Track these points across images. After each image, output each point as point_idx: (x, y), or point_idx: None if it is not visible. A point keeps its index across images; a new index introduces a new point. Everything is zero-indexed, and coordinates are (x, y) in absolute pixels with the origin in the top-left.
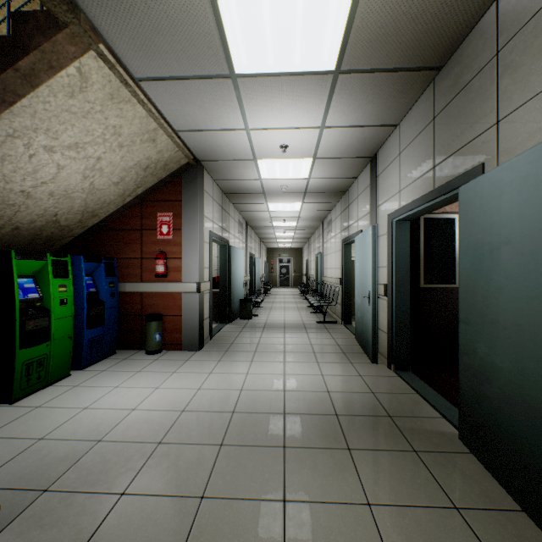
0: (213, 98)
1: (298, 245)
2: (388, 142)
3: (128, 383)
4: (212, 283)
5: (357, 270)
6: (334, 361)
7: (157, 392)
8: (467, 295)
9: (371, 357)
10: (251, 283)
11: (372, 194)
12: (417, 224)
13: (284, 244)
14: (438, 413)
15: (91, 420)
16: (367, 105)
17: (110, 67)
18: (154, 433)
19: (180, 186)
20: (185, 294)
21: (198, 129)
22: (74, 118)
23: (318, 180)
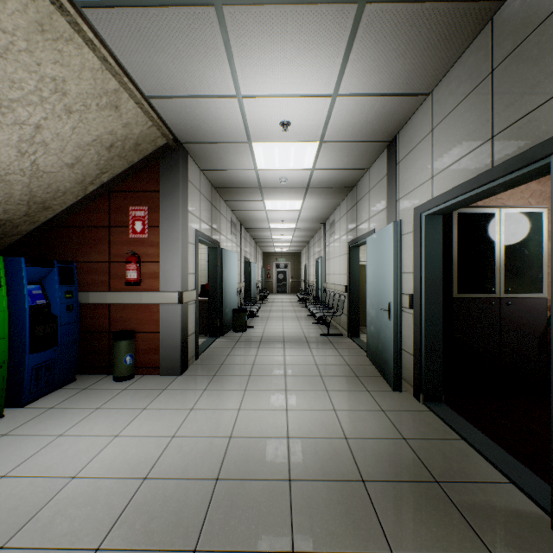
0: (192, 43)
1: (296, 249)
2: (413, 119)
3: (78, 428)
4: (201, 291)
5: (370, 276)
6: (346, 388)
7: (115, 444)
8: None
9: (392, 384)
10: (246, 290)
11: (390, 185)
12: (448, 221)
13: (281, 248)
14: (501, 475)
15: (3, 501)
16: (397, 60)
17: None
18: (93, 526)
19: (158, 174)
20: (164, 306)
21: (175, 94)
22: None
23: (323, 172)
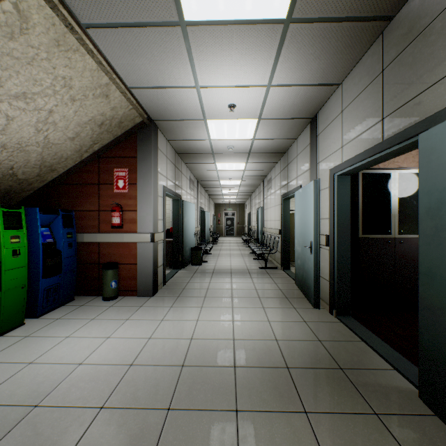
0: (163, 50)
1: (241, 201)
2: (329, 102)
3: (80, 332)
4: (167, 233)
5: (298, 222)
6: (278, 306)
7: (108, 342)
8: (430, 248)
9: (313, 303)
10: (202, 233)
11: (312, 152)
12: (355, 179)
13: (229, 200)
14: (388, 364)
15: (33, 378)
16: (314, 61)
17: (52, 7)
18: (97, 394)
19: (135, 144)
20: (140, 244)
21: (150, 86)
22: (17, 64)
23: (261, 141)
